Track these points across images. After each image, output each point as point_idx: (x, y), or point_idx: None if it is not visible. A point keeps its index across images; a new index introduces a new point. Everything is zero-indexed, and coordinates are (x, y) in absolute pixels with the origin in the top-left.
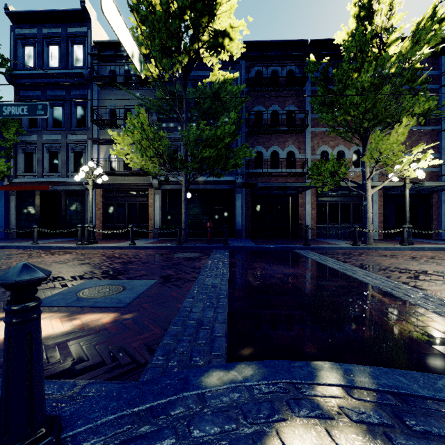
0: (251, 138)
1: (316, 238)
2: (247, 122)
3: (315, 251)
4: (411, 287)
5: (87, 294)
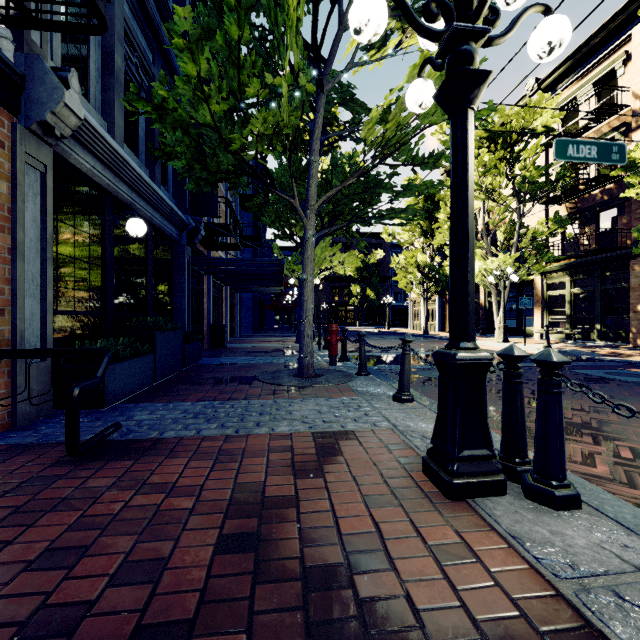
0: None
1: None
2: None
3: None
4: None
5: (639, 375)
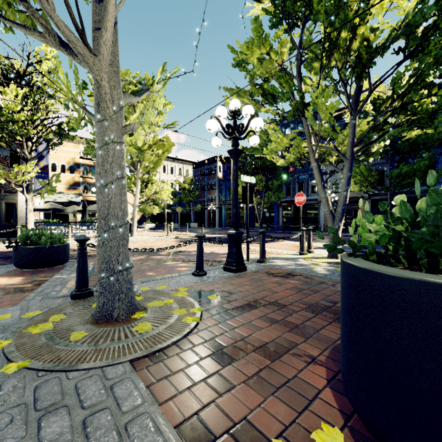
0: None
1: None
2: None
3: None
4: None
5: None
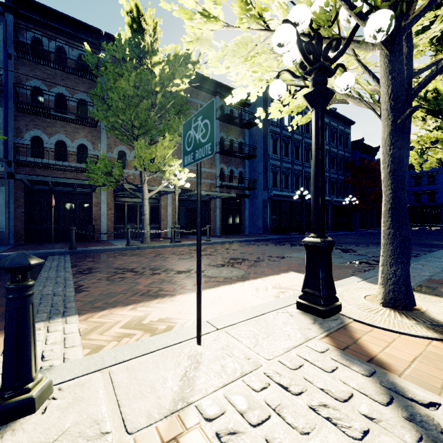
0: (24, 118)
1: (113, 239)
2: (16, 95)
3: (76, 255)
4: (73, 291)
5: None
